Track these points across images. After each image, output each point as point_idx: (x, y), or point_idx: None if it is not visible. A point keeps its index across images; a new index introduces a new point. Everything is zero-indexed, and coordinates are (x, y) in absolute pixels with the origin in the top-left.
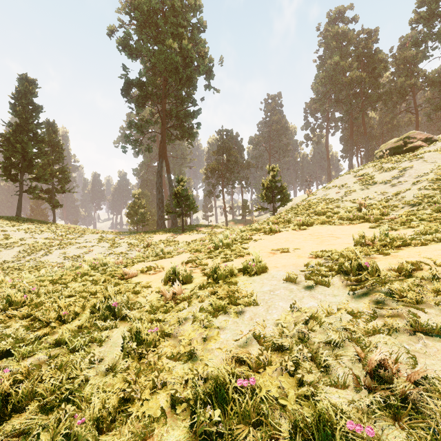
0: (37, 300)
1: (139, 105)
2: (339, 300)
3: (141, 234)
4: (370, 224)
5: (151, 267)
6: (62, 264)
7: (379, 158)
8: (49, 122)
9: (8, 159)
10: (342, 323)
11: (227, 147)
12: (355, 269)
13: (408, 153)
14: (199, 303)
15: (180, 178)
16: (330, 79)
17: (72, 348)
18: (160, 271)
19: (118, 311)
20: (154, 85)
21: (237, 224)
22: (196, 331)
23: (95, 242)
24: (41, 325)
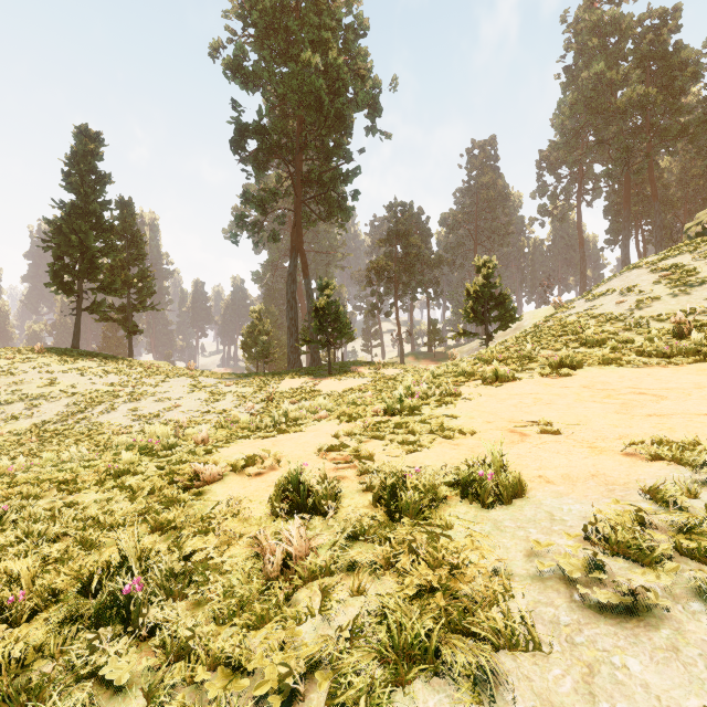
0: None
1: (259, 166)
2: None
3: (260, 378)
4: None
5: (255, 457)
6: (128, 428)
7: (695, 237)
8: (124, 202)
9: (59, 259)
10: None
11: (403, 232)
12: None
13: None
14: (352, 597)
15: (325, 282)
16: (586, 105)
17: None
18: (272, 469)
19: (136, 610)
20: (283, 132)
21: (420, 360)
22: None
23: (185, 390)
24: None
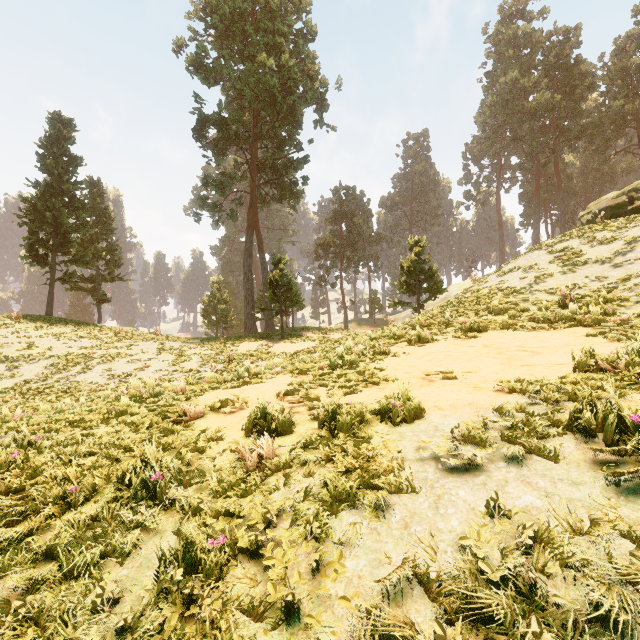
0: (37, 458)
1: (219, 153)
2: (589, 496)
3: (221, 342)
4: (585, 330)
5: (227, 401)
6: (105, 386)
7: (586, 223)
8: (93, 181)
9: (34, 234)
10: (618, 565)
11: (347, 213)
12: (613, 429)
13: (638, 214)
14: (304, 478)
15: (278, 258)
16: (504, 106)
17: (69, 568)
18: (242, 409)
19: (160, 491)
20: (241, 122)
21: (362, 326)
22: (298, 545)
23: (154, 353)
24: (33, 510)
